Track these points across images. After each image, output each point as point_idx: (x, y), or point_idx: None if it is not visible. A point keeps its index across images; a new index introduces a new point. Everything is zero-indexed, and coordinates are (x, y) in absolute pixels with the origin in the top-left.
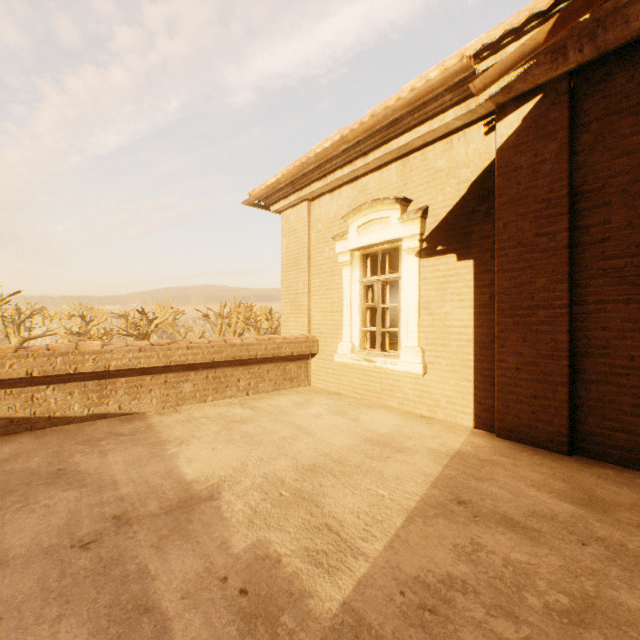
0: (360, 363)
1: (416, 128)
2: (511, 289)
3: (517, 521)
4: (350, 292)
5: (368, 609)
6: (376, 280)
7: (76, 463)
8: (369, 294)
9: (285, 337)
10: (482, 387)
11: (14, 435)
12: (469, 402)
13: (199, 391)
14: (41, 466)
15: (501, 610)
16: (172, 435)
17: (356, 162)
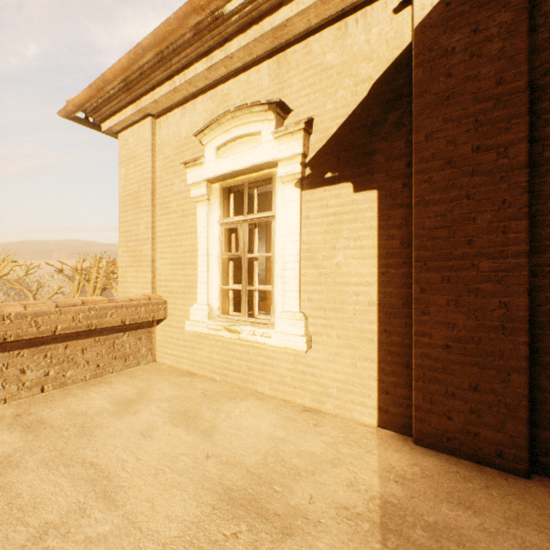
0: (220, 334)
1: None
2: (438, 229)
3: None
4: (207, 237)
5: None
6: (242, 221)
7: None
8: (232, 241)
9: (113, 299)
10: (391, 370)
11: None
12: (371, 390)
13: None
14: None
15: None
16: None
17: (214, 54)
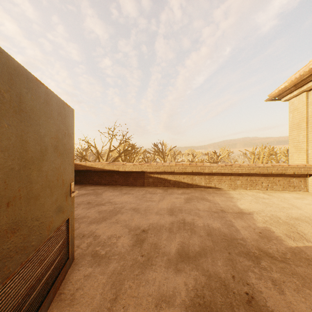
0: None
1: None
2: None
3: None
4: None
5: (306, 250)
6: None
7: (206, 197)
8: None
9: (289, 164)
10: None
11: (188, 188)
12: None
13: (243, 184)
14: (198, 196)
15: None
16: (233, 196)
17: None
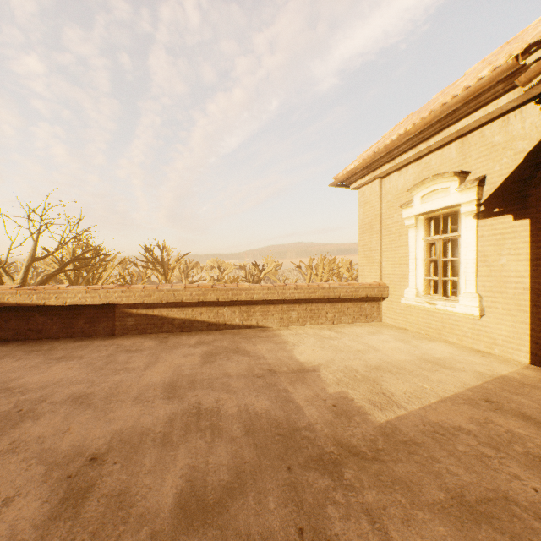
0: (423, 305)
1: (471, 114)
2: None
3: (533, 418)
4: (415, 248)
5: (401, 425)
6: (437, 238)
7: (243, 346)
8: (432, 250)
9: (361, 283)
10: (538, 329)
11: (211, 331)
12: (525, 342)
13: (301, 318)
14: (228, 345)
15: (489, 445)
16: (288, 340)
17: (419, 146)
